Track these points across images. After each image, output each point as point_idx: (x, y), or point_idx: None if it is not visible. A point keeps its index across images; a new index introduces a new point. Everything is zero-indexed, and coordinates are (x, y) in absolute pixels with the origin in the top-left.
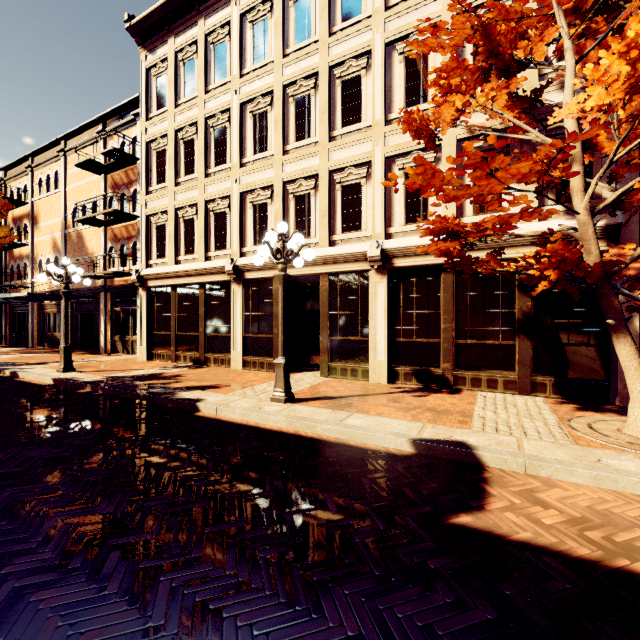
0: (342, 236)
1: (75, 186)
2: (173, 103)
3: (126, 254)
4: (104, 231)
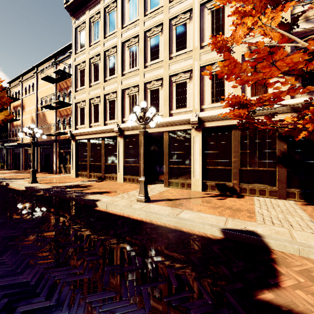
0: (176, 111)
1: (42, 90)
2: (88, 44)
3: (66, 123)
4: (55, 112)
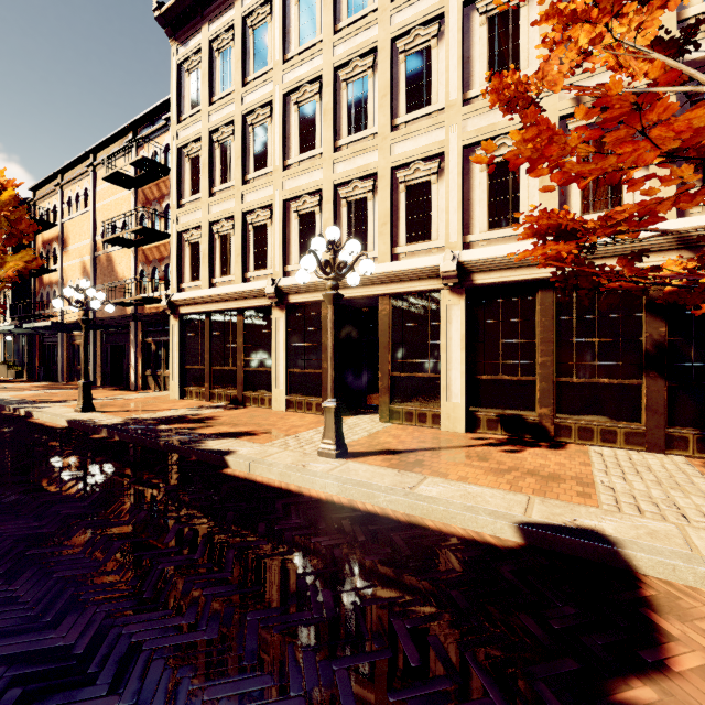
0: (407, 248)
1: (105, 204)
2: (207, 100)
3: (158, 278)
4: (134, 252)
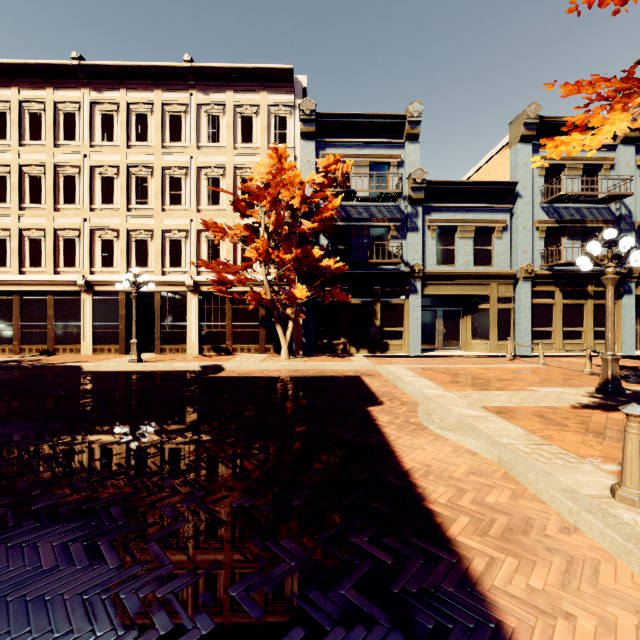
0: (170, 269)
1: None
2: (17, 142)
3: None
4: None
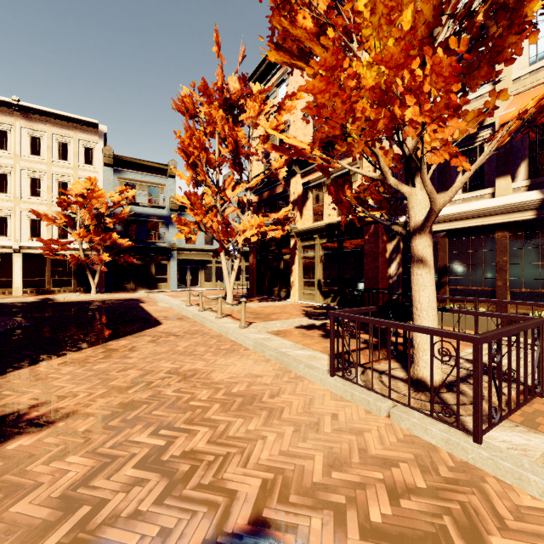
0: None
1: None
2: None
3: None
4: None
